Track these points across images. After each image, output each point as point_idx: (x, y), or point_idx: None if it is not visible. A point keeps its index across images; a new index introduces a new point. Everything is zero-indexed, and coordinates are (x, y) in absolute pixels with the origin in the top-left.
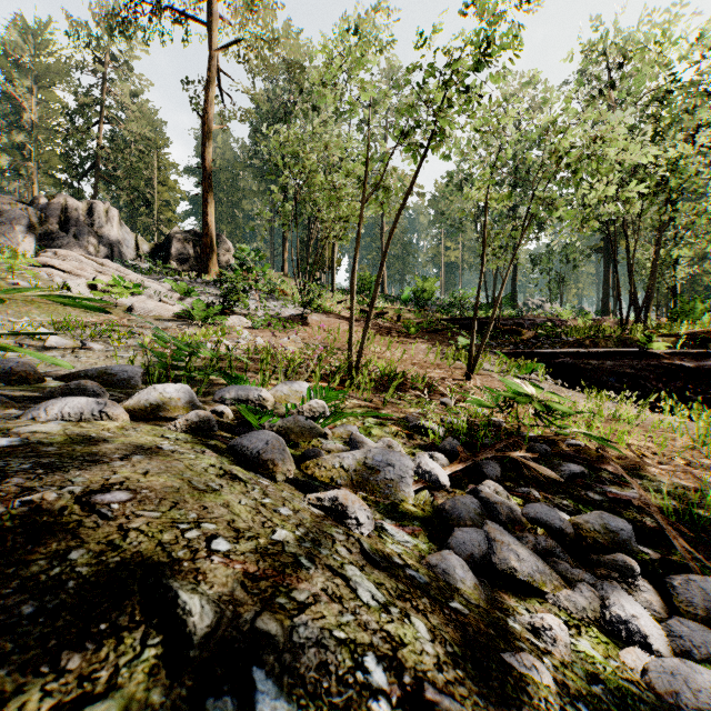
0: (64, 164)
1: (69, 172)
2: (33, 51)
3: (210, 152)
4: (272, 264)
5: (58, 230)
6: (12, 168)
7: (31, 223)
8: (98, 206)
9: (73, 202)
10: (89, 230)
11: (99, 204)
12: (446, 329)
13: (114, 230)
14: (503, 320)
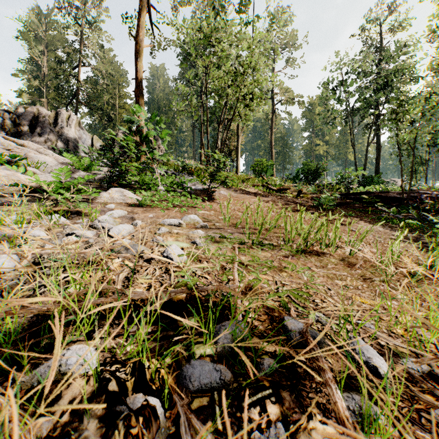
0: (57, 95)
1: (61, 101)
2: (44, 28)
3: (141, 66)
4: (194, 160)
5: (26, 129)
6: (30, 102)
7: (4, 124)
8: (62, 113)
9: (44, 111)
10: (51, 130)
11: (63, 112)
12: (348, 203)
13: (72, 130)
14: (399, 194)
